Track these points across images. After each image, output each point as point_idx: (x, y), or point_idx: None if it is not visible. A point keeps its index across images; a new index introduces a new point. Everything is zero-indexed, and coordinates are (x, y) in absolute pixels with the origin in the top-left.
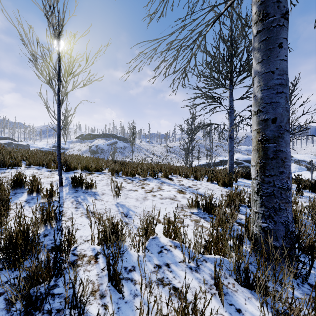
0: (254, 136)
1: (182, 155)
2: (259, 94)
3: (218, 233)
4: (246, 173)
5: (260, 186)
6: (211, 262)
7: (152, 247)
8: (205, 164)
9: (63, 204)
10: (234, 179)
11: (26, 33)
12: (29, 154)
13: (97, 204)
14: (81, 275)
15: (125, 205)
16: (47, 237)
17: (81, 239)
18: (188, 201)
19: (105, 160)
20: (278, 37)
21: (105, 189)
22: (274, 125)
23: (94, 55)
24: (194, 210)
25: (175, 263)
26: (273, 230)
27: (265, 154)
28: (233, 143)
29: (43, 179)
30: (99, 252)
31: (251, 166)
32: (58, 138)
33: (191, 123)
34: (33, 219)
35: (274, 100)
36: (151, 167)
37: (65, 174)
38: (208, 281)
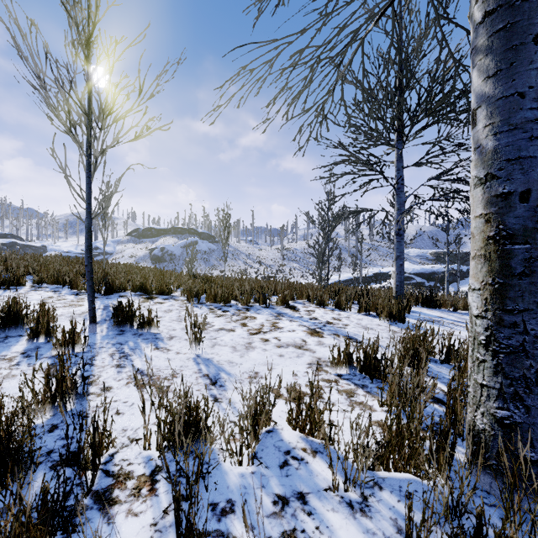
0: (476, 228)
1: (309, 264)
2: (491, 141)
3: (401, 425)
4: (425, 297)
5: (494, 333)
6: (390, 489)
7: (268, 453)
8: (349, 279)
9: (95, 358)
10: (406, 308)
11: (25, 35)
12: (41, 263)
13: (158, 359)
14: (119, 527)
15: (212, 360)
16: (56, 433)
17: (123, 435)
18: (331, 353)
19: (177, 273)
20: (534, 21)
21: (176, 328)
22: (525, 206)
23: (154, 80)
24: (343, 369)
25: (316, 493)
26: (524, 426)
27: (504, 267)
28: (403, 244)
29: (61, 309)
30: (160, 467)
31: (470, 290)
32: (86, 233)
33: (327, 208)
34: (23, 399)
35: (526, 153)
36: (258, 286)
37: (104, 300)
38: (392, 537)
